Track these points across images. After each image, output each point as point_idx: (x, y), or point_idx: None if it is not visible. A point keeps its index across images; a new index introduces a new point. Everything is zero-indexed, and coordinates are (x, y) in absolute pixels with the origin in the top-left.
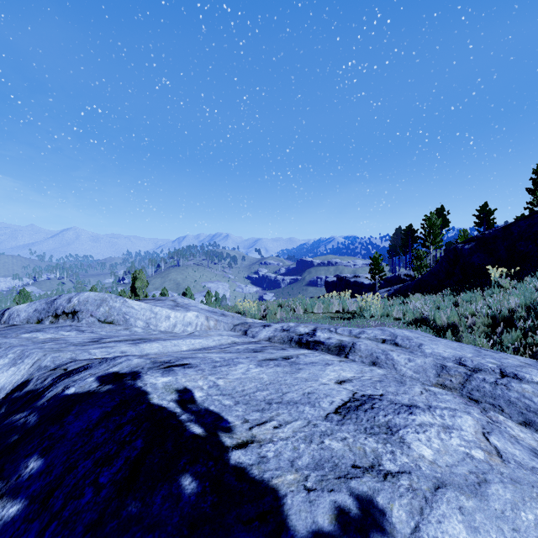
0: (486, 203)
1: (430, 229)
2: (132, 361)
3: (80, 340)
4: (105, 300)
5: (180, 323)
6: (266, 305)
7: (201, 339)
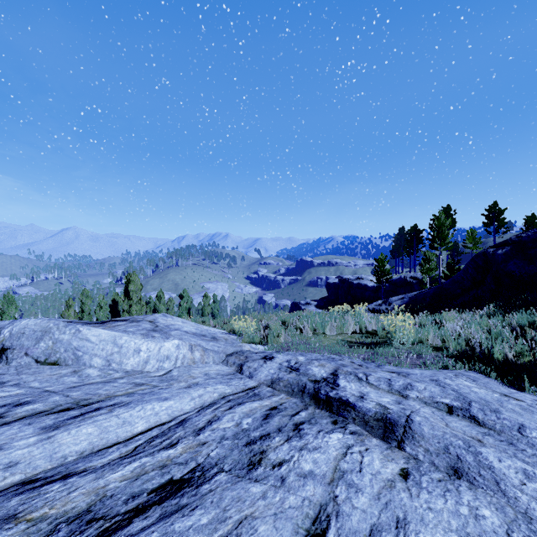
0: (495, 202)
1: (439, 229)
2: None
3: None
4: (48, 331)
5: (154, 358)
6: (267, 320)
7: (172, 399)
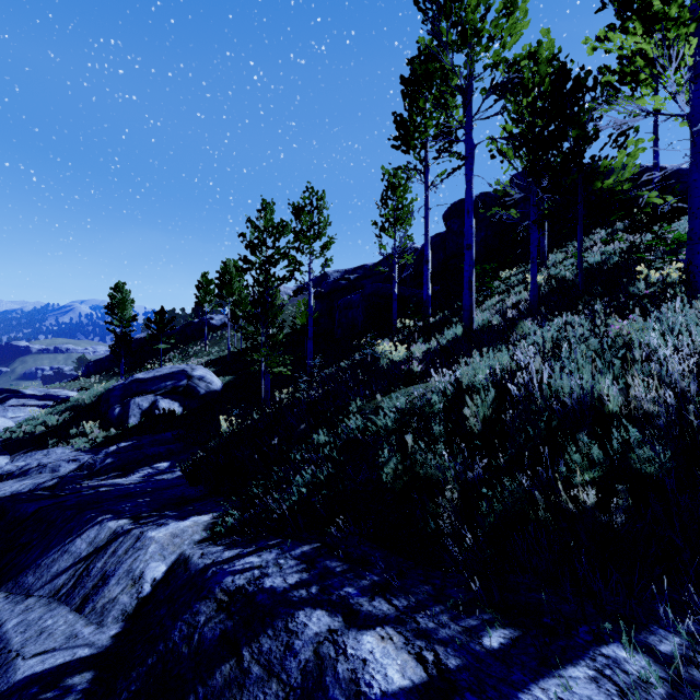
0: None
1: None
2: None
3: None
4: None
5: None
6: None
7: None
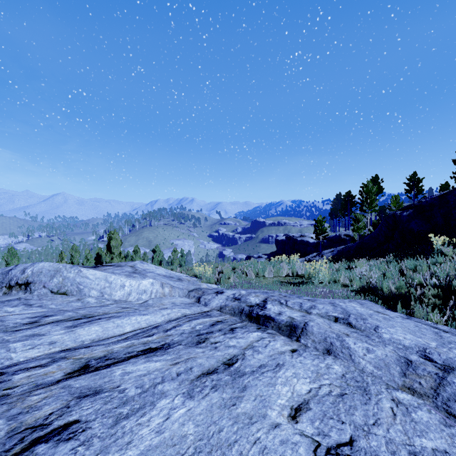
0: (415, 173)
1: (367, 195)
2: None
3: (18, 321)
4: (59, 271)
5: (134, 291)
6: (222, 267)
7: (149, 315)
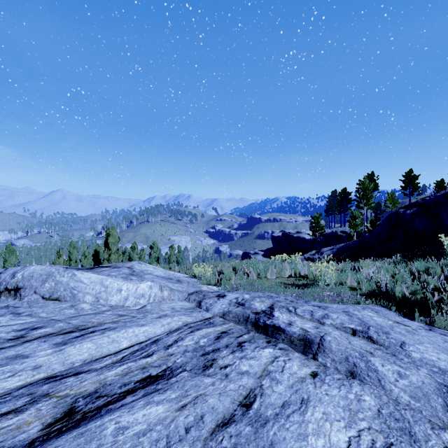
0: (411, 170)
1: (364, 192)
2: None
3: (1, 336)
4: (51, 275)
5: (132, 295)
6: (221, 267)
7: (147, 325)
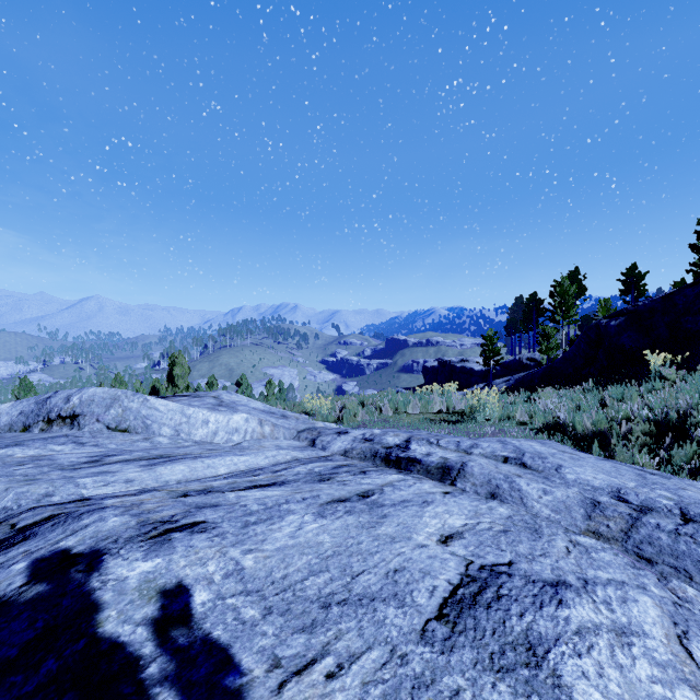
0: (634, 265)
1: (562, 298)
2: (105, 522)
3: (73, 460)
4: (117, 399)
5: (222, 429)
6: (344, 402)
7: (248, 455)
